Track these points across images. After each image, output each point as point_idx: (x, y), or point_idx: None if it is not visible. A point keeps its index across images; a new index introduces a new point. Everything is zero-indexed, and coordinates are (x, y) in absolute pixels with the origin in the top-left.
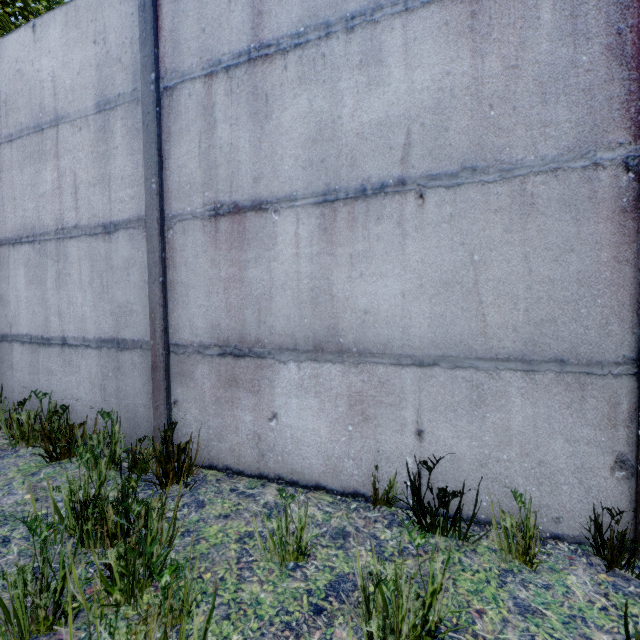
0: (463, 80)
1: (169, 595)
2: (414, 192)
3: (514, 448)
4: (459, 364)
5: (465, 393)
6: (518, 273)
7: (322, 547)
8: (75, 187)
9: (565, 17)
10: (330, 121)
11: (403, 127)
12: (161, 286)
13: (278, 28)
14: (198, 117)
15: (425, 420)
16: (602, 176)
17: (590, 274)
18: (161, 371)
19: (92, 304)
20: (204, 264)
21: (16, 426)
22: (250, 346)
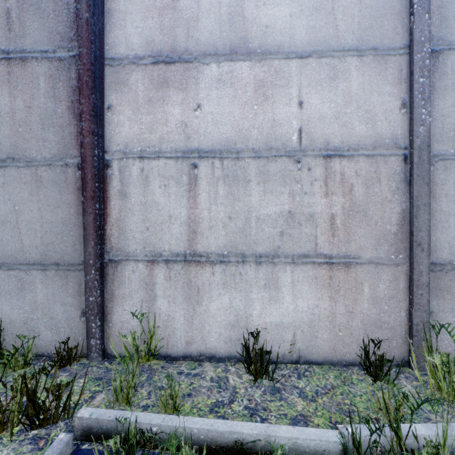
0: (5, 108)
1: None
2: None
3: (39, 312)
4: (11, 267)
5: (15, 284)
6: (36, 217)
7: None
8: None
9: (50, 87)
10: None
11: None
12: None
13: None
14: None
15: None
16: (69, 171)
17: (67, 219)
18: None
19: None
20: None
21: None
22: None
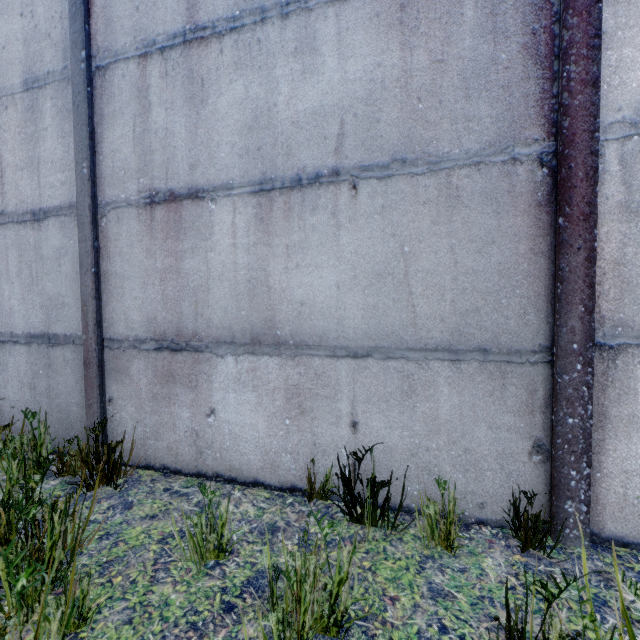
0: (393, 72)
1: (42, 601)
2: (348, 183)
3: (442, 437)
4: (391, 355)
5: (397, 384)
6: (445, 264)
7: (248, 543)
8: (1, 170)
9: (486, 15)
10: (266, 108)
11: (337, 117)
12: (93, 277)
13: (213, 10)
14: (132, 99)
15: (359, 411)
16: (520, 171)
17: (510, 265)
18: (94, 367)
19: (20, 297)
20: (139, 254)
21: None
22: (187, 340)
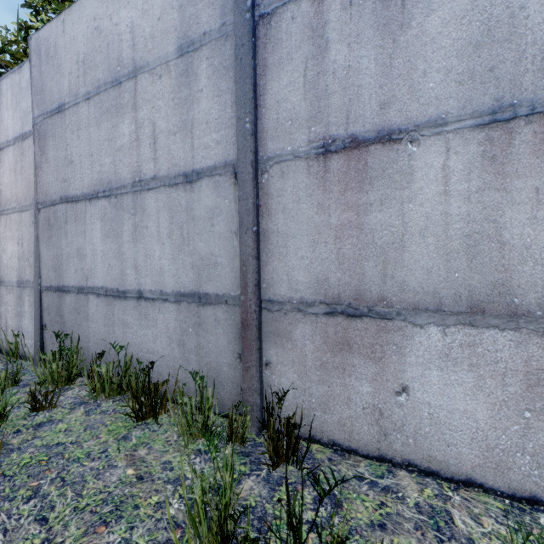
0: None
1: None
2: None
3: None
4: None
5: None
6: None
7: None
8: (154, 137)
9: None
10: (506, 15)
11: None
12: (255, 236)
13: None
14: (304, 41)
15: None
16: None
17: None
18: (253, 329)
19: (171, 257)
20: (308, 210)
21: (97, 379)
22: (370, 305)
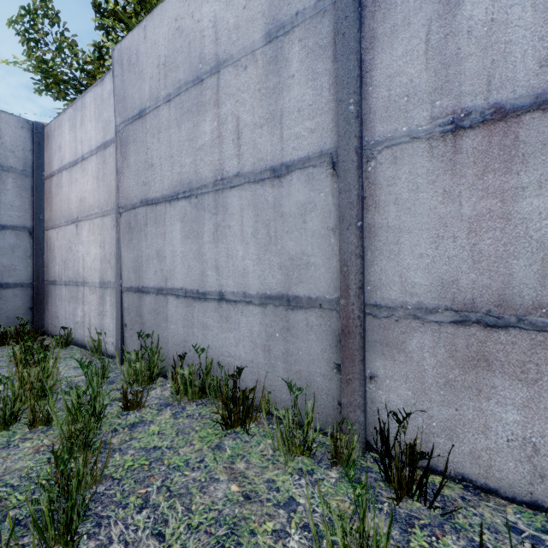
0: None
1: None
2: None
3: None
4: None
5: None
6: None
7: None
8: (238, 132)
9: None
10: None
11: None
12: (360, 232)
13: None
14: (426, 1)
15: None
16: None
17: None
18: (356, 338)
19: (255, 257)
20: (430, 199)
21: (180, 381)
22: (520, 313)
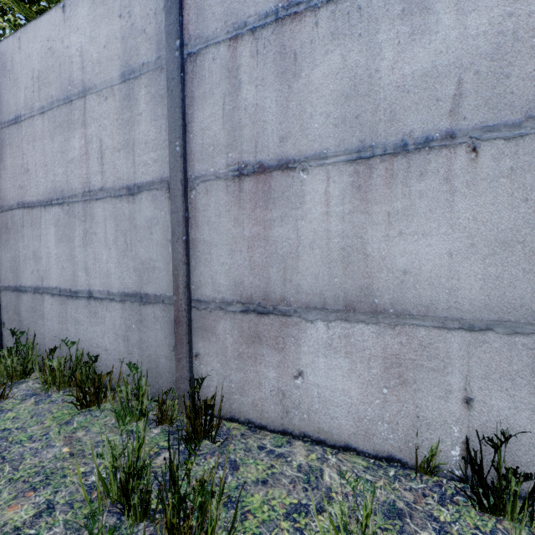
0: (530, 20)
1: None
2: (465, 145)
3: None
4: (519, 330)
5: (526, 361)
6: None
7: (381, 530)
8: (101, 152)
9: None
10: (366, 75)
11: (453, 76)
12: (184, 244)
13: None
14: (222, 80)
15: (475, 388)
16: None
17: None
18: (184, 325)
19: (116, 261)
20: (227, 223)
21: (48, 372)
22: (274, 304)
